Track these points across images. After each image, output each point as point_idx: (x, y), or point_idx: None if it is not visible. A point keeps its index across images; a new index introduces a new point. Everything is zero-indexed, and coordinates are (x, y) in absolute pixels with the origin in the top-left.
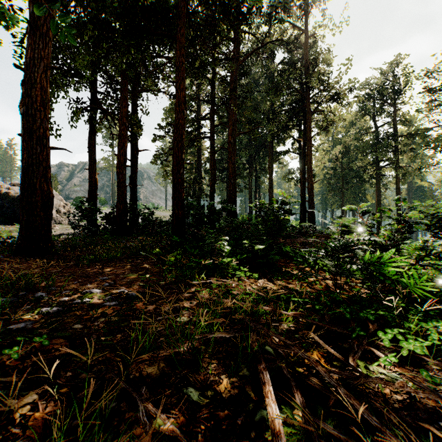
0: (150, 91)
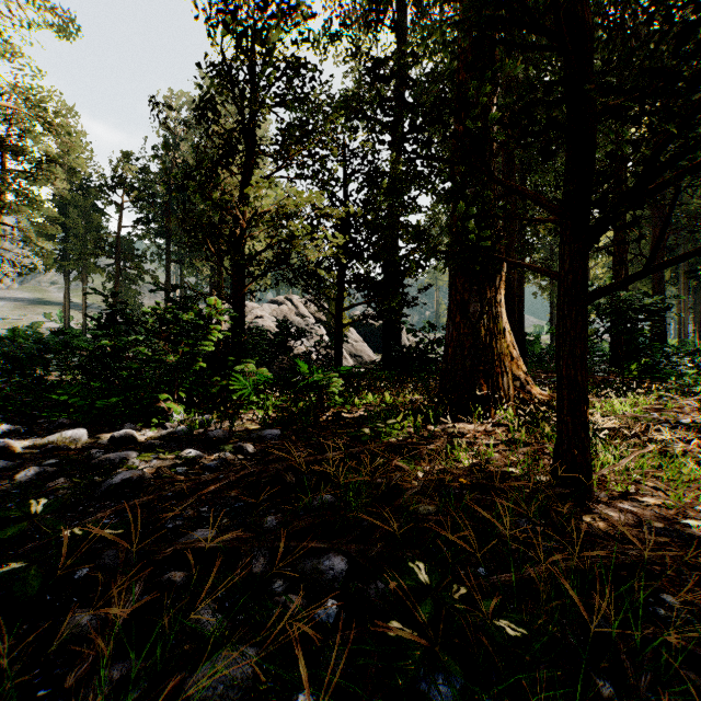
0: None
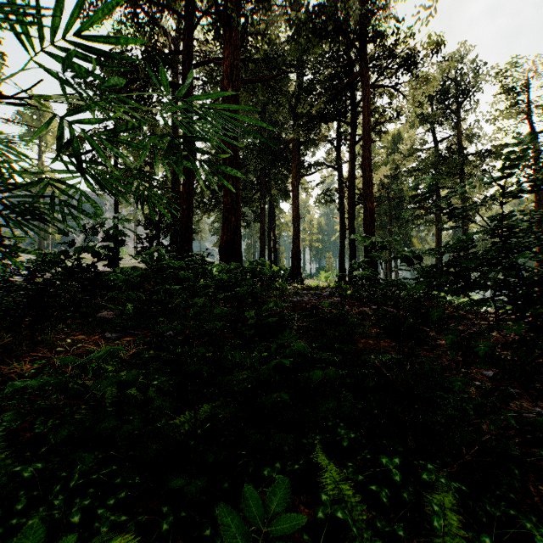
0: None
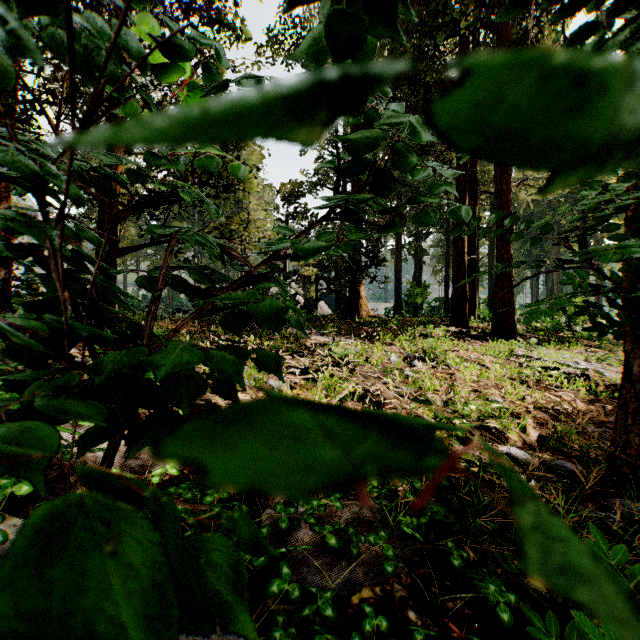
0: None
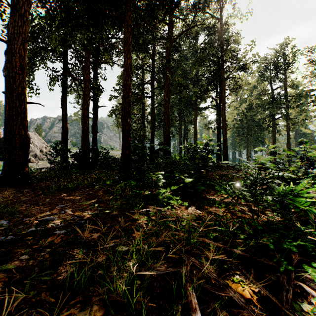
0: (107, 63)
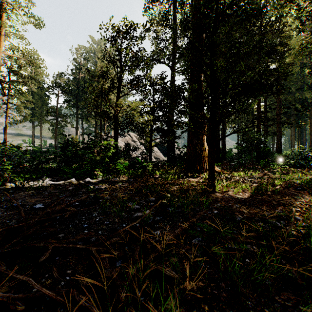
0: None
